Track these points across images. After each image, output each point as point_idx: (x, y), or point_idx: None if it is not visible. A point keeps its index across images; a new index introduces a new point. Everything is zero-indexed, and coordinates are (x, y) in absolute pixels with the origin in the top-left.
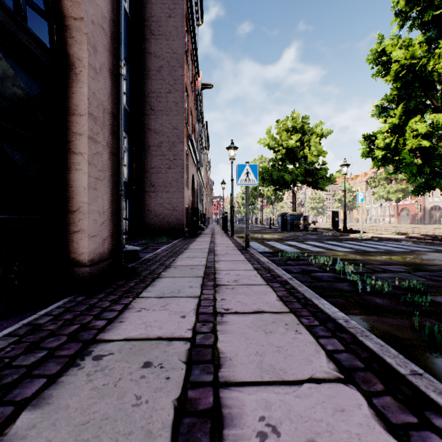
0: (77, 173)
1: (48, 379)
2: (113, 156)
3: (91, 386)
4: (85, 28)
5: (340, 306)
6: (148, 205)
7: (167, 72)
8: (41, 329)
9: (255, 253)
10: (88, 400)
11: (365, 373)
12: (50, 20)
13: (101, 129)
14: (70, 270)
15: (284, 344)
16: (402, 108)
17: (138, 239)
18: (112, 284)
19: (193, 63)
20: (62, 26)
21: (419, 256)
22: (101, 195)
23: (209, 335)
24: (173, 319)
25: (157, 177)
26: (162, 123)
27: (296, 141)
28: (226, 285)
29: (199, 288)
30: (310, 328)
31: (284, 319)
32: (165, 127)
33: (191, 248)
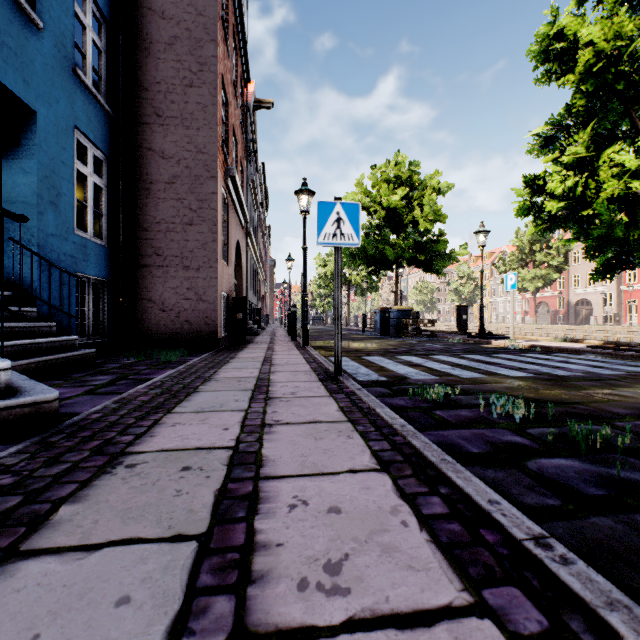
0: None
1: None
2: None
3: None
4: None
5: None
6: (149, 291)
7: (186, 49)
8: None
9: (361, 393)
10: None
11: None
12: None
13: None
14: None
15: None
16: (592, 129)
17: (124, 355)
18: None
19: (238, 53)
20: None
21: None
22: None
23: None
24: None
25: (166, 240)
26: (177, 140)
27: (401, 198)
28: None
29: None
30: None
31: None
32: (182, 148)
33: (219, 379)
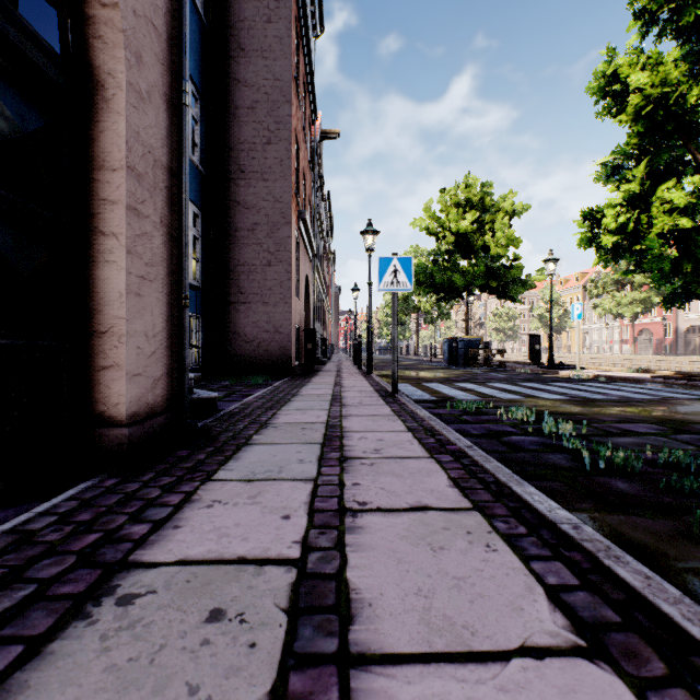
0: (107, 268)
1: (27, 647)
2: (172, 241)
3: (105, 663)
4: (122, 21)
5: (557, 495)
6: (234, 324)
7: (265, 111)
8: (33, 540)
9: (409, 403)
10: (96, 696)
11: (626, 635)
12: (60, 6)
13: (151, 195)
14: (96, 433)
15: (467, 572)
16: (646, 166)
17: (218, 379)
18: (169, 457)
19: (306, 97)
20: (82, 18)
21: (678, 408)
22: (149, 306)
23: (331, 553)
24: (267, 522)
25: (248, 280)
26: (257, 192)
27: (472, 222)
28: (362, 458)
29: (316, 463)
30: (512, 540)
31: (465, 522)
32: (262, 199)
33: (303, 395)
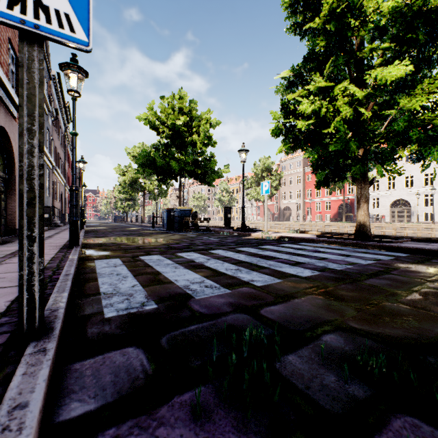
0: None
1: None
2: None
3: None
4: None
5: None
6: None
7: None
8: None
9: None
10: None
11: None
12: None
13: None
14: None
15: None
16: (329, 66)
17: None
18: None
19: None
20: None
21: None
22: None
23: None
24: None
25: None
26: None
27: (184, 126)
28: None
29: None
30: None
31: None
32: None
33: None
